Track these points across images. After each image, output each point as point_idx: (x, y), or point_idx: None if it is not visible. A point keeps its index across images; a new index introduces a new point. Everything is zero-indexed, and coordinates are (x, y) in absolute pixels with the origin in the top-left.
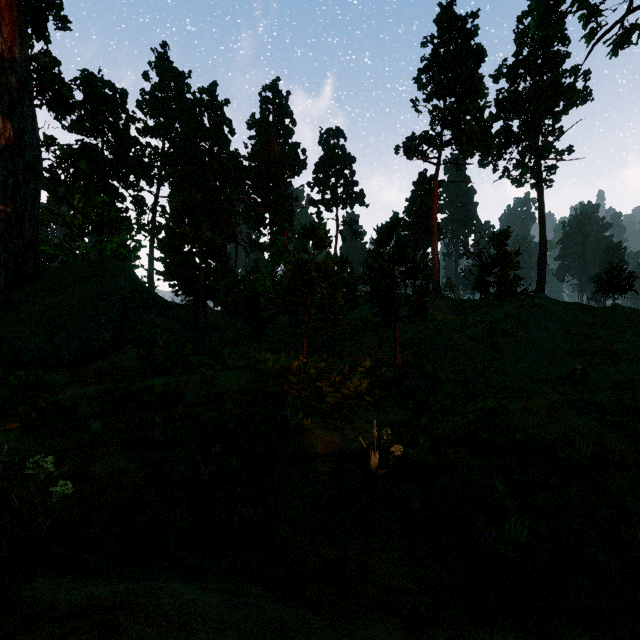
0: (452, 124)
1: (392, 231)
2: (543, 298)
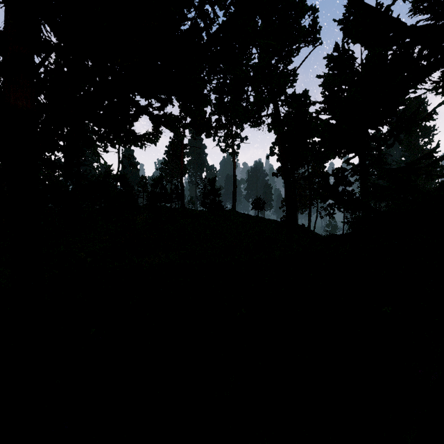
0: (190, 117)
1: (160, 182)
2: (234, 211)
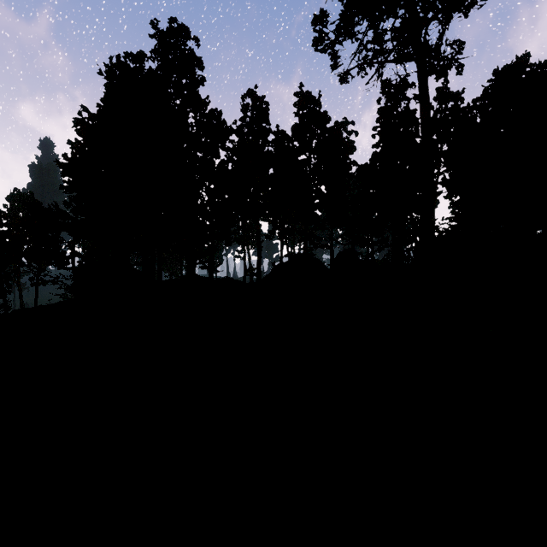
0: None
1: None
2: None
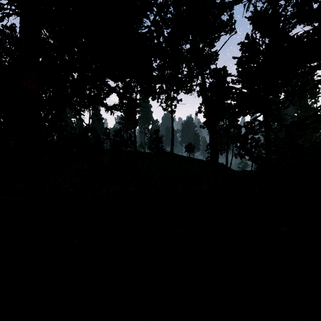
0: None
1: (119, 133)
2: (172, 153)
